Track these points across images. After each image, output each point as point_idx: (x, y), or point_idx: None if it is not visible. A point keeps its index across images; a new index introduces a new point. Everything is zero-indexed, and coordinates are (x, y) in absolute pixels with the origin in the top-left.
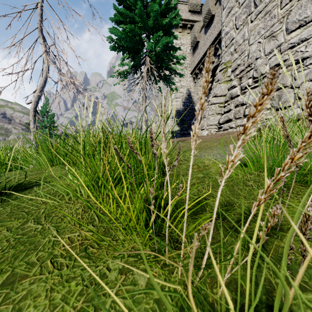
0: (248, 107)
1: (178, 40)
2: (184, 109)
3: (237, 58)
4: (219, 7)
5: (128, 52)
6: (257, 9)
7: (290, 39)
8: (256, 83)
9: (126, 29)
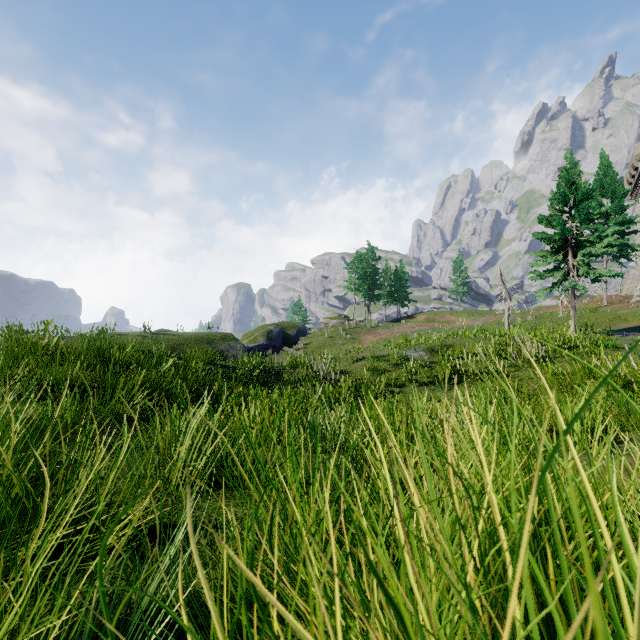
0: None
1: None
2: None
3: None
4: None
5: None
6: None
7: None
8: None
9: None
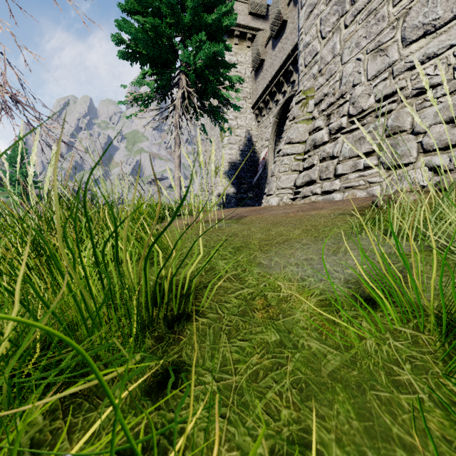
0: (341, 162)
1: (233, 56)
2: (242, 161)
3: (323, 84)
4: (294, 9)
5: (150, 64)
6: (355, 7)
7: (408, 54)
8: (353, 124)
9: (146, 25)
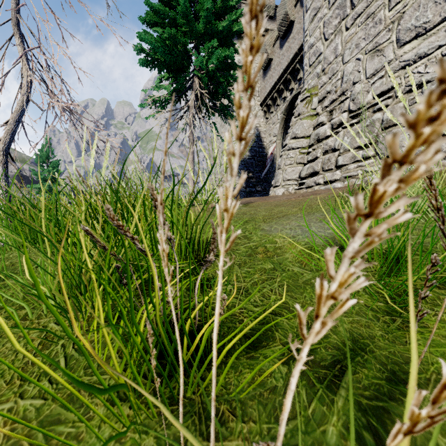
0: (342, 154)
1: None
2: (251, 156)
3: (326, 83)
4: (301, 10)
5: (167, 69)
6: (355, 11)
7: (402, 54)
8: (353, 118)
9: (163, 35)
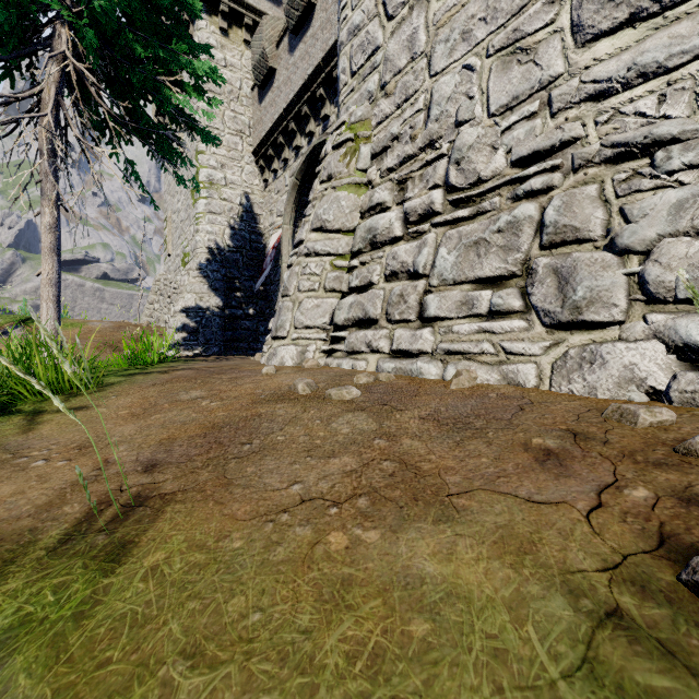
0: (436, 290)
1: (218, 50)
2: (235, 247)
3: (391, 115)
4: None
5: None
6: None
7: (591, 63)
8: (457, 206)
9: None
